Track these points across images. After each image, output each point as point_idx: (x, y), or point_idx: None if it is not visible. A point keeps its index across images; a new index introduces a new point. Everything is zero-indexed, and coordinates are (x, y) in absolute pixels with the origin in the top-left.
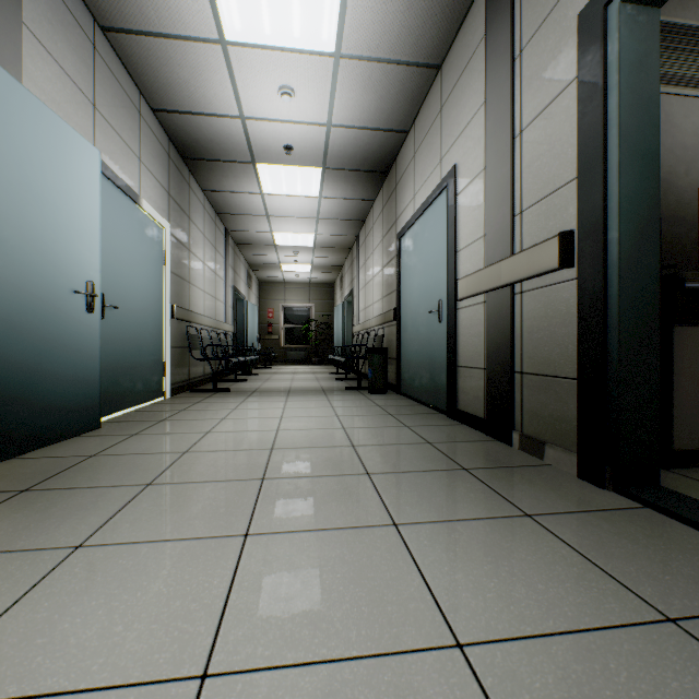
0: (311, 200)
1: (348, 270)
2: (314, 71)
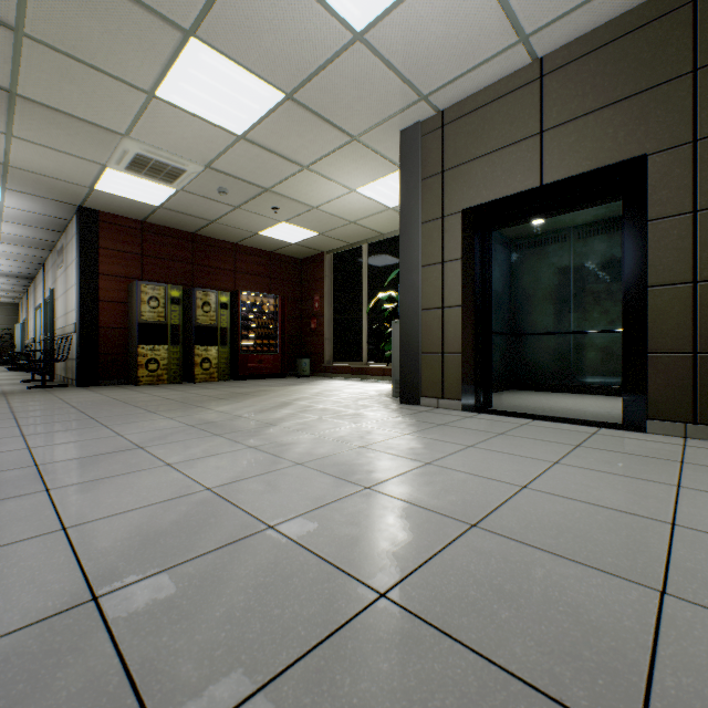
0: None
1: (26, 304)
2: None
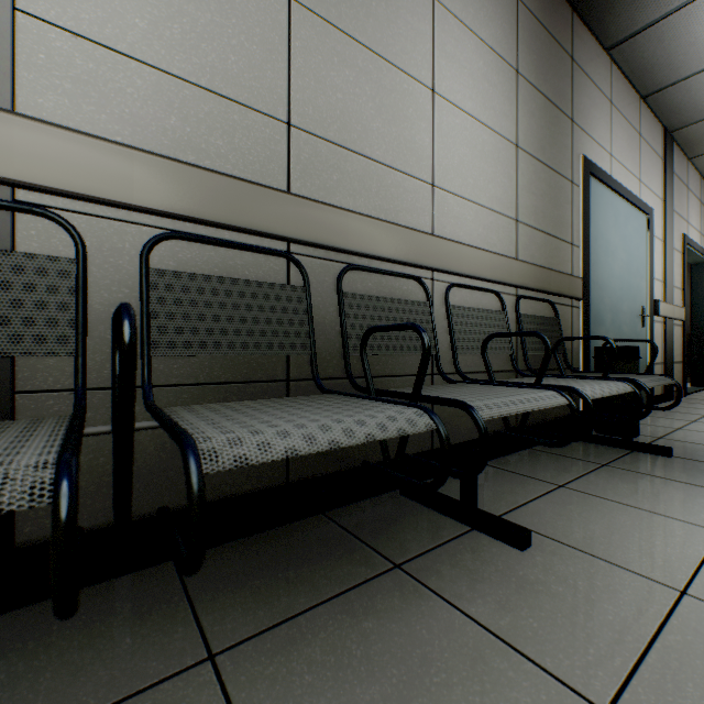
0: None
1: None
2: None
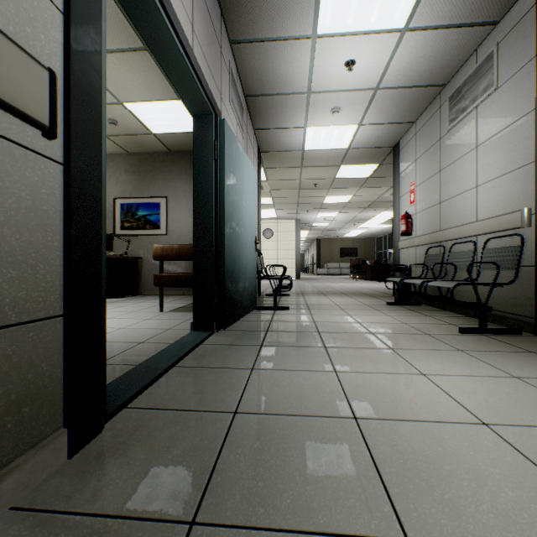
0: None
1: None
2: None
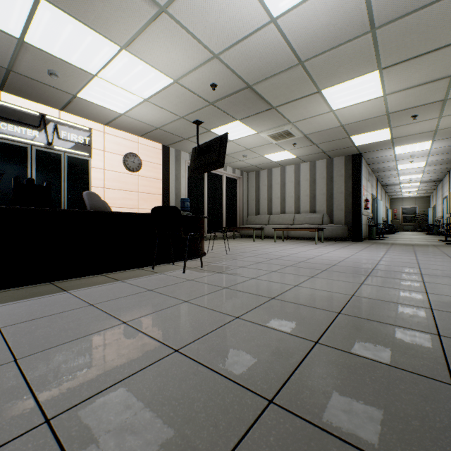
0: (416, 185)
1: (434, 196)
2: (416, 178)
